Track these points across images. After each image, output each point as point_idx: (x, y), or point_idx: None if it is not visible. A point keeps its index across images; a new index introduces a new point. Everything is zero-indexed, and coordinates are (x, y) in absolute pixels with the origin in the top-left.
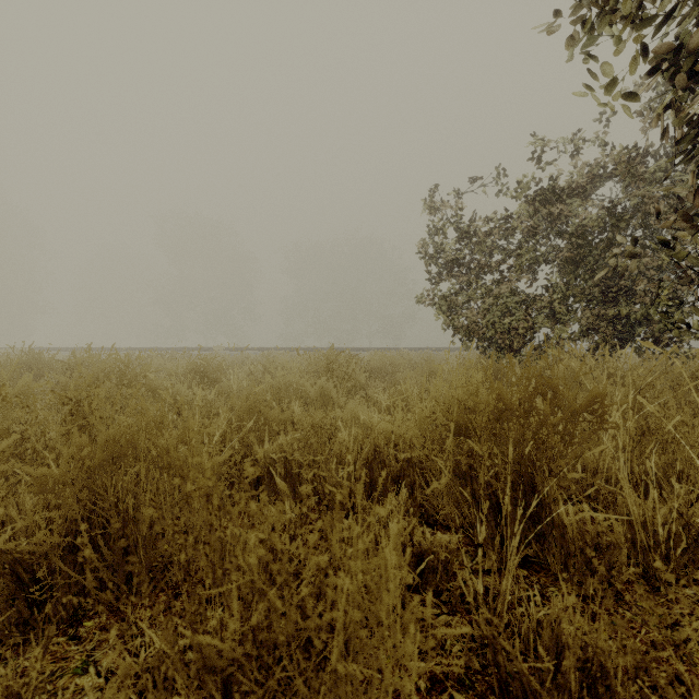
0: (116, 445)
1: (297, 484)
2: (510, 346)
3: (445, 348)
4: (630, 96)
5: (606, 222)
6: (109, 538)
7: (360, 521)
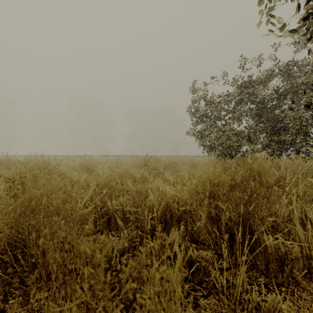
0: (29, 204)
1: (129, 221)
2: (230, 154)
3: (199, 156)
4: (291, 31)
5: (274, 96)
6: (25, 254)
7: (159, 244)
